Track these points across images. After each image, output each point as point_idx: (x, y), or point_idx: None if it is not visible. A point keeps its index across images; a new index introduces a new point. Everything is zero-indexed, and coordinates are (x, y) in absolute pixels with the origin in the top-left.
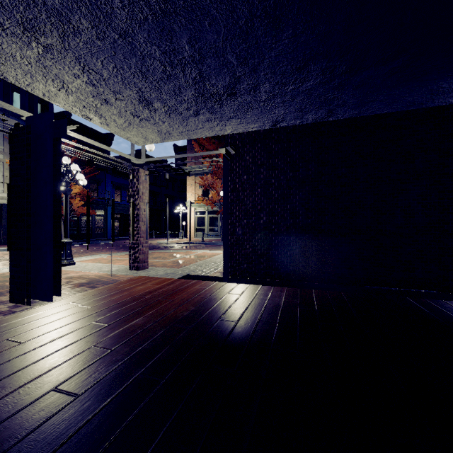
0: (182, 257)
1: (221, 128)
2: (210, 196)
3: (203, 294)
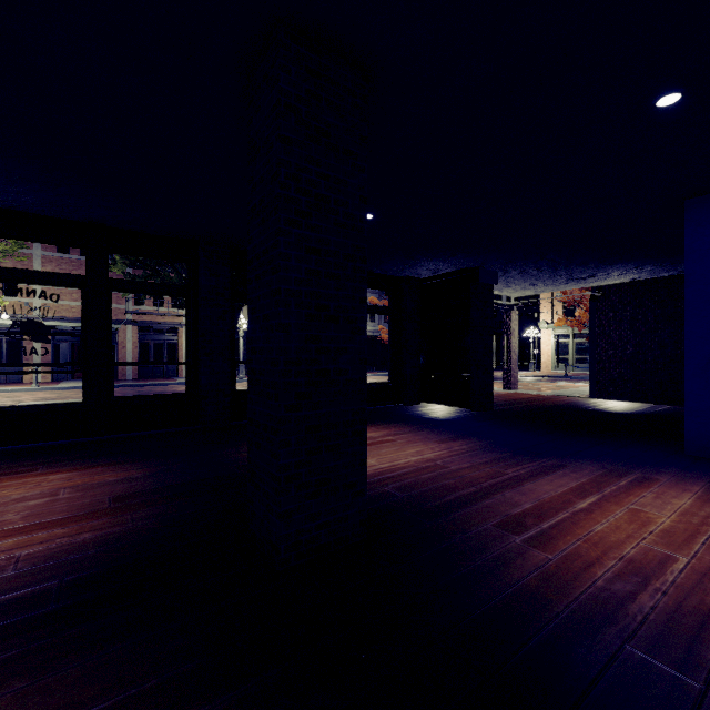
0: (544, 386)
1: (586, 285)
2: (577, 314)
3: (571, 401)
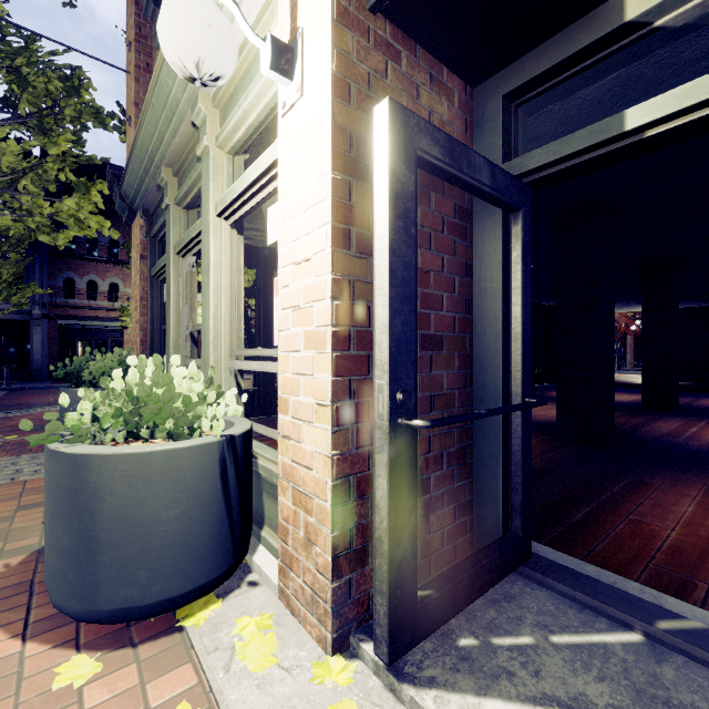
0: None
1: None
2: None
3: None
